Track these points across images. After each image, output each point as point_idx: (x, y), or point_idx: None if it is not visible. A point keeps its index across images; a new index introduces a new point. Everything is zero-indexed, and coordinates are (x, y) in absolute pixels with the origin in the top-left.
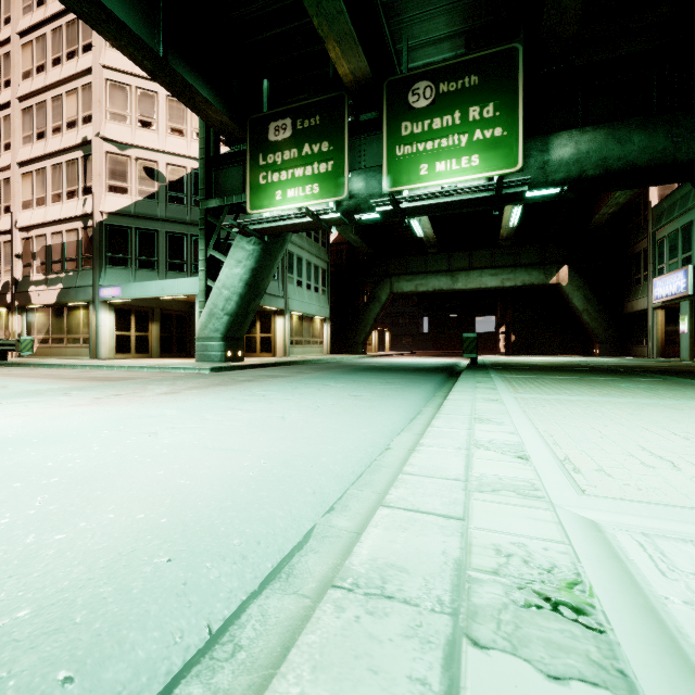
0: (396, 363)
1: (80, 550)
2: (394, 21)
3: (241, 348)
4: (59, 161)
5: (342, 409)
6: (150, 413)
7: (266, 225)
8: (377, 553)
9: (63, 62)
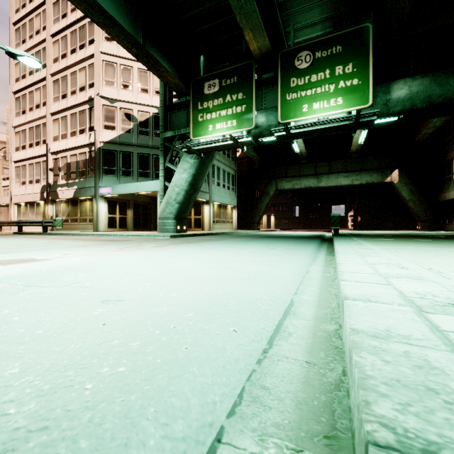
0: (283, 234)
1: (190, 298)
2: (285, 13)
3: (185, 224)
4: (74, 111)
5: (270, 254)
6: (159, 254)
7: (203, 146)
8: (355, 292)
9: (77, 51)
